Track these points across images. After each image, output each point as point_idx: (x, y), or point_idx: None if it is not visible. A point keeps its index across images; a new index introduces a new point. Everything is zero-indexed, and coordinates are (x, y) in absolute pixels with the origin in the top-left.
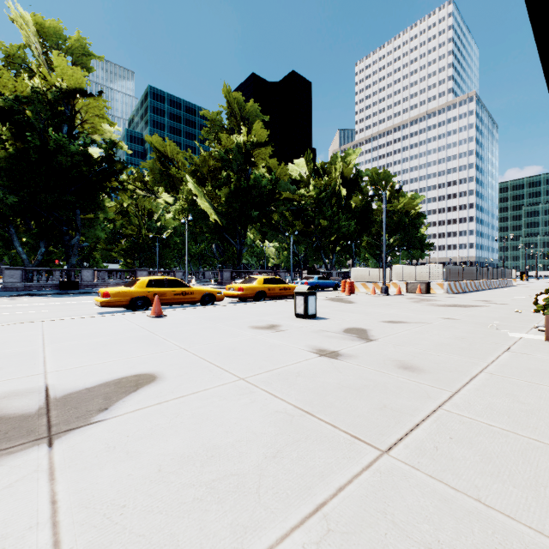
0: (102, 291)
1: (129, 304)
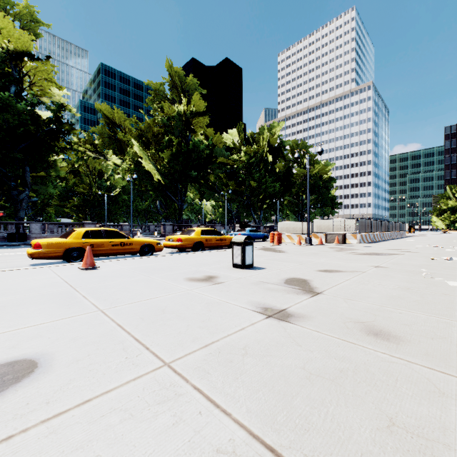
0: (33, 242)
1: (64, 256)
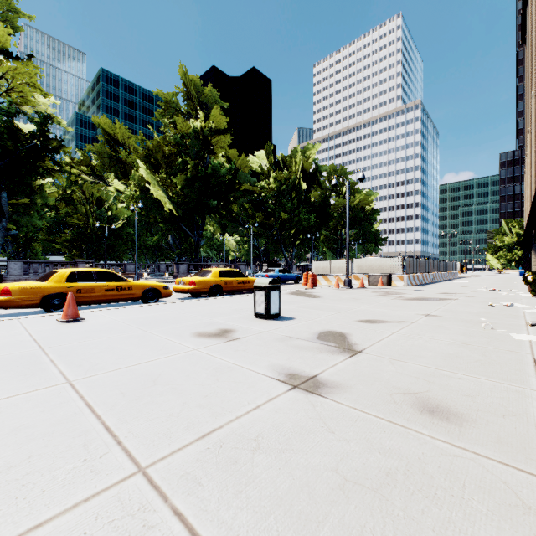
0: (1, 287)
1: (42, 304)
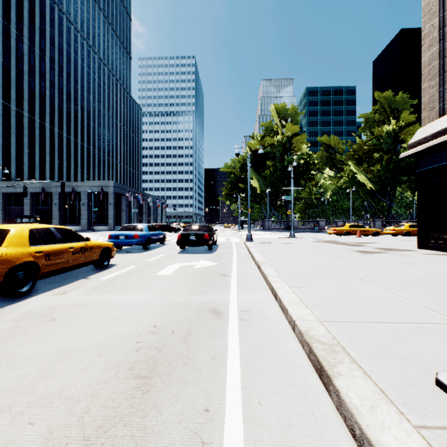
0: (332, 228)
1: (342, 234)
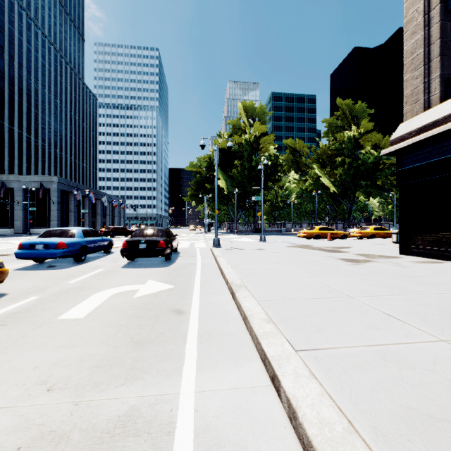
0: (302, 231)
1: (312, 237)
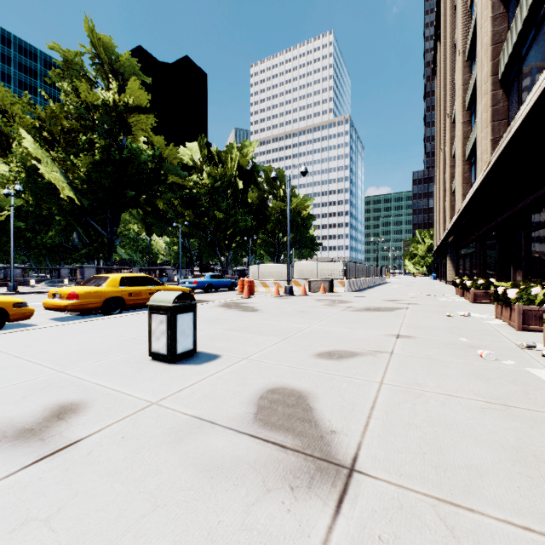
0: None
1: None
